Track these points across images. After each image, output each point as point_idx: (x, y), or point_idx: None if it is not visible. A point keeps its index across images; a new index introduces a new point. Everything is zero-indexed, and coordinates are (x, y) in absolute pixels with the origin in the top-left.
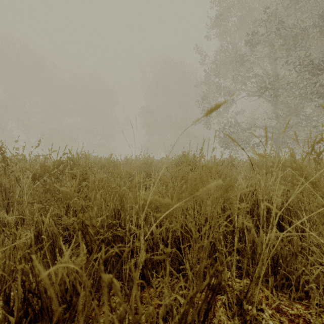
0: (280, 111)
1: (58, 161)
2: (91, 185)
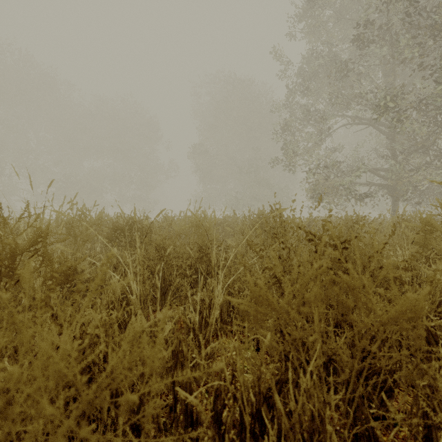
0: (399, 145)
1: None
2: None
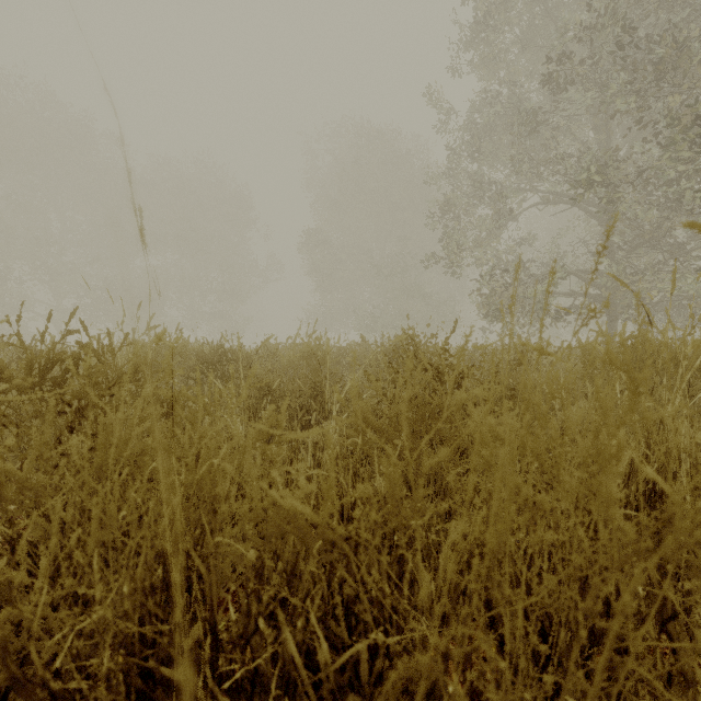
0: (617, 236)
1: (47, 354)
2: (103, 443)
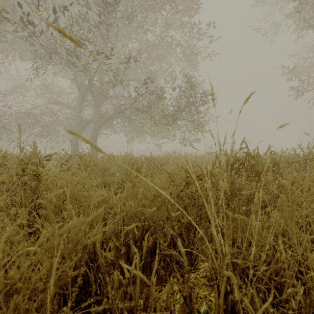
0: None
1: None
2: None
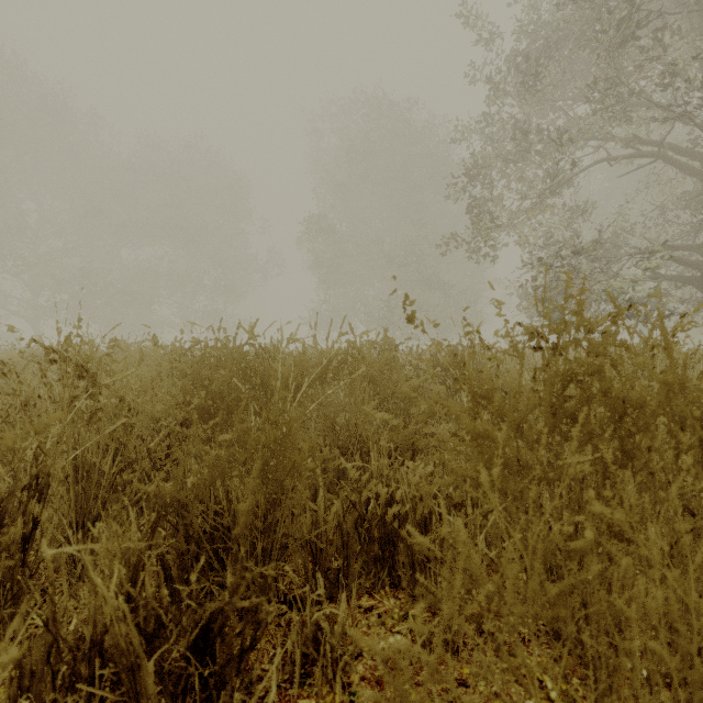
0: None
1: None
2: None
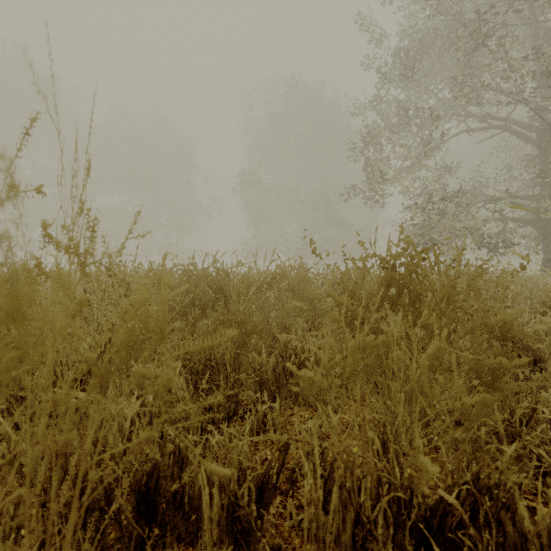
0: None
1: None
2: None
